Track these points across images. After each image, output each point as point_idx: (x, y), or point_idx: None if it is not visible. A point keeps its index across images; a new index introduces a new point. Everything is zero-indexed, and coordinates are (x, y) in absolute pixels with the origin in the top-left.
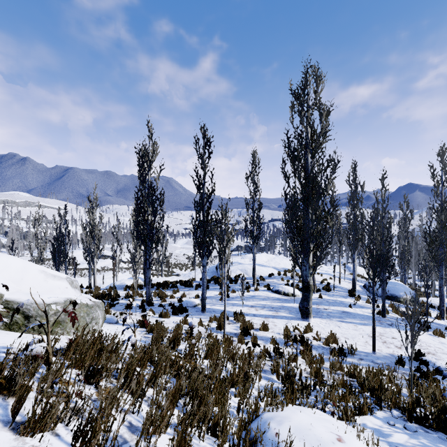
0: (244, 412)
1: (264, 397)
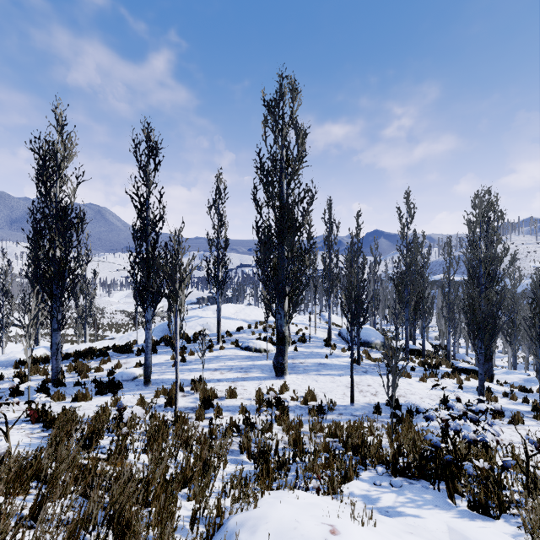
0: (201, 522)
1: (231, 489)
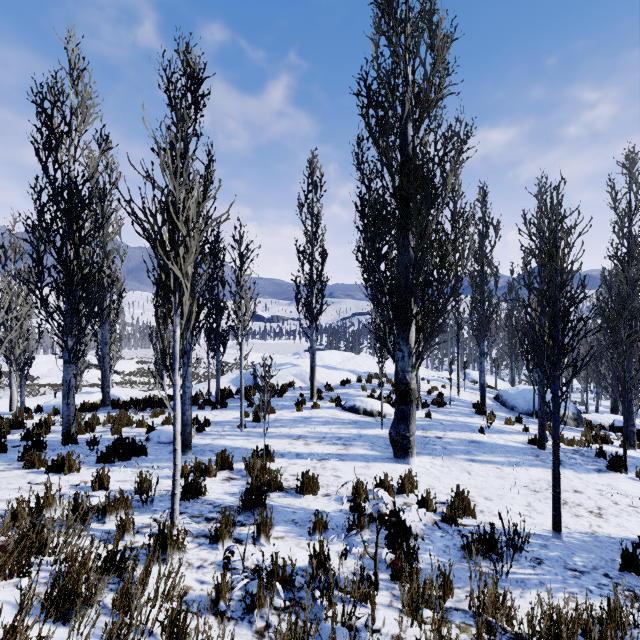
0: None
1: None
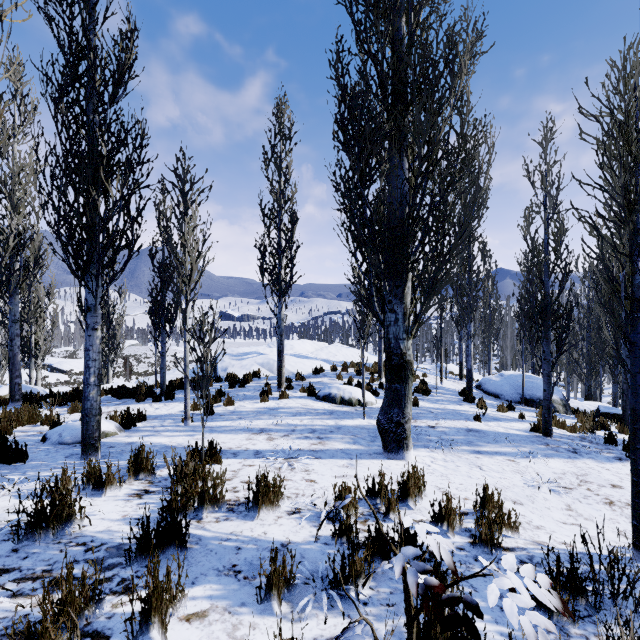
0: None
1: None
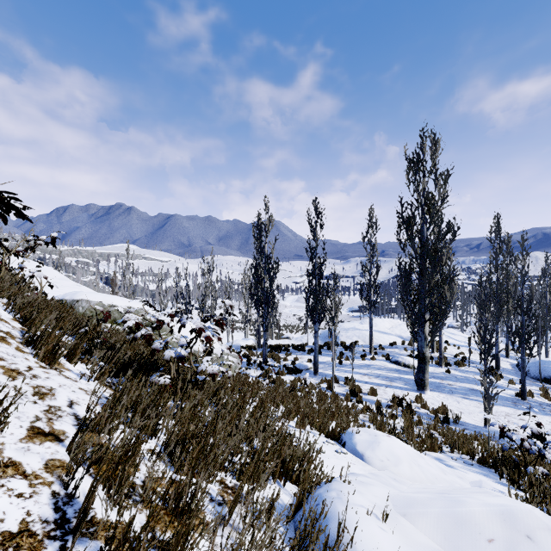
0: None
1: None
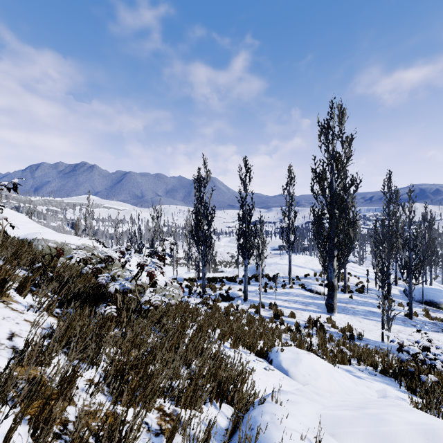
0: None
1: None
